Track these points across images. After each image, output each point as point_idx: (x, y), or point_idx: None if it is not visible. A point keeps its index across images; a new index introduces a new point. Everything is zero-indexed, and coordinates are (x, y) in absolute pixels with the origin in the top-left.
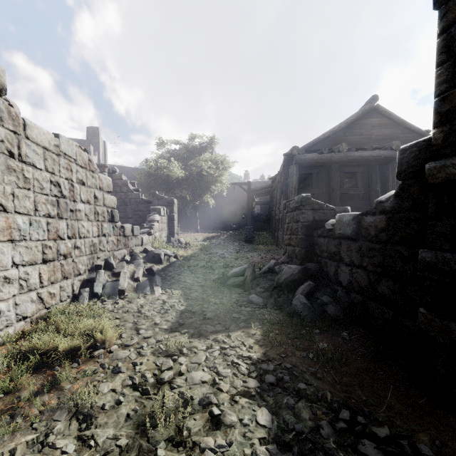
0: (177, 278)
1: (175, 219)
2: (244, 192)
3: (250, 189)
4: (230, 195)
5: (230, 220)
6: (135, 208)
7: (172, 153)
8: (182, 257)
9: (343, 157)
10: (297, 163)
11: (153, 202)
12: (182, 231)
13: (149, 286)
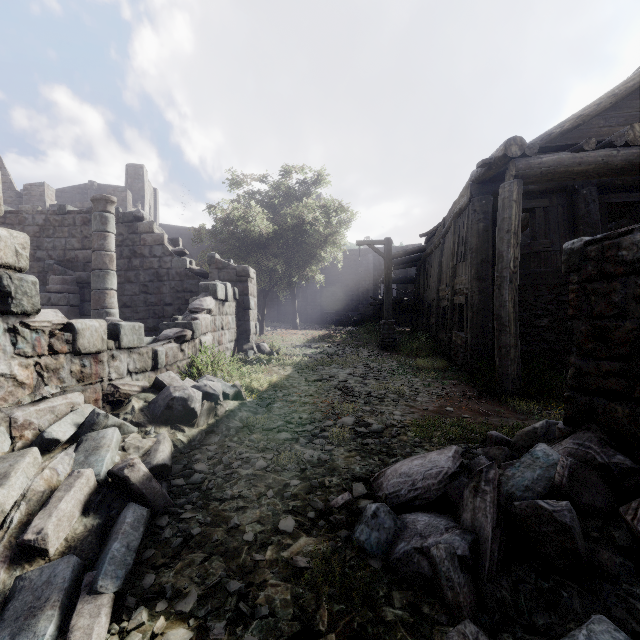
0: (218, 495)
1: (252, 307)
2: (369, 263)
3: (390, 251)
4: (348, 269)
5: (348, 309)
6: (178, 286)
7: (254, 198)
8: (256, 393)
9: (639, 155)
10: (520, 176)
11: (210, 275)
12: (272, 327)
13: (56, 604)
